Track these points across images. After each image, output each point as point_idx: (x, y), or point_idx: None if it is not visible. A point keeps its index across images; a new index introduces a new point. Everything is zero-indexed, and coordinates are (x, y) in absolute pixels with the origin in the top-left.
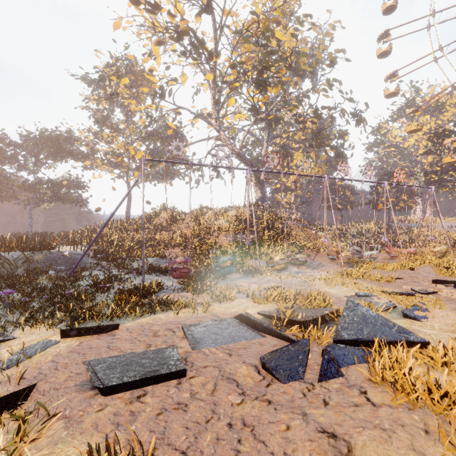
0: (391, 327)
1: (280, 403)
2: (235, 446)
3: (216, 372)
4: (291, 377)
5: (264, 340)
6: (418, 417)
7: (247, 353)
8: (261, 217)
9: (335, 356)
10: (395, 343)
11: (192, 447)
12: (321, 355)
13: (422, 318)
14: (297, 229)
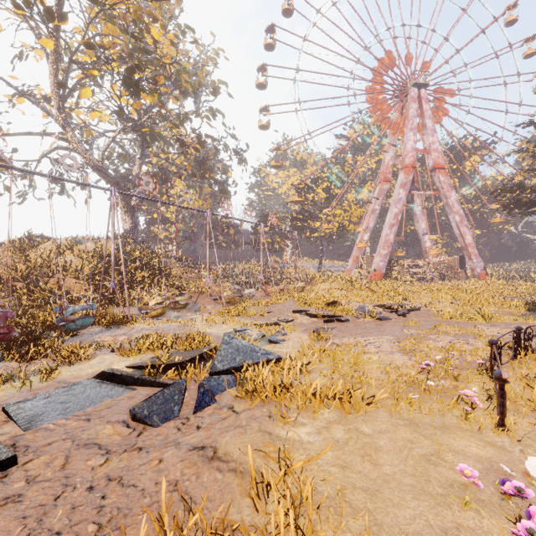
0: (258, 351)
1: (153, 445)
2: (98, 504)
3: (67, 444)
4: (166, 418)
5: (135, 393)
6: (266, 409)
7: (113, 412)
8: (131, 253)
9: (211, 387)
10: (260, 363)
11: (35, 531)
12: (198, 391)
13: (281, 341)
14: (178, 268)
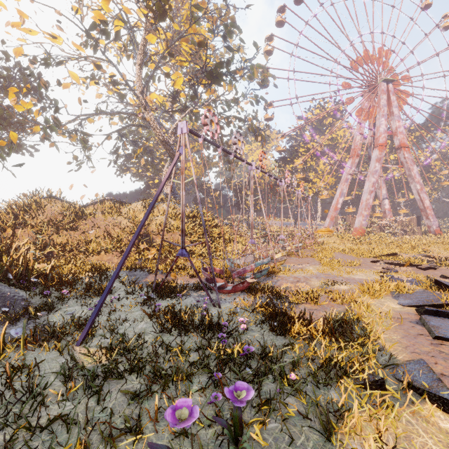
0: None
1: None
2: None
3: None
4: None
5: None
6: None
7: None
8: (204, 214)
9: None
10: None
11: None
12: None
13: None
14: (224, 226)
